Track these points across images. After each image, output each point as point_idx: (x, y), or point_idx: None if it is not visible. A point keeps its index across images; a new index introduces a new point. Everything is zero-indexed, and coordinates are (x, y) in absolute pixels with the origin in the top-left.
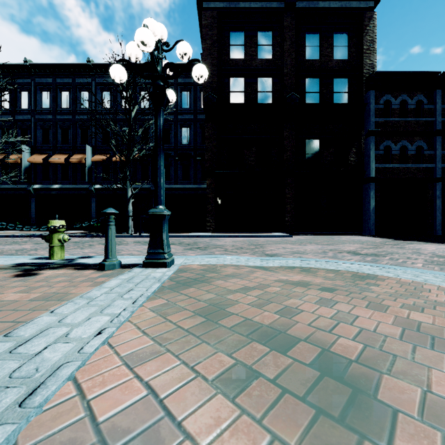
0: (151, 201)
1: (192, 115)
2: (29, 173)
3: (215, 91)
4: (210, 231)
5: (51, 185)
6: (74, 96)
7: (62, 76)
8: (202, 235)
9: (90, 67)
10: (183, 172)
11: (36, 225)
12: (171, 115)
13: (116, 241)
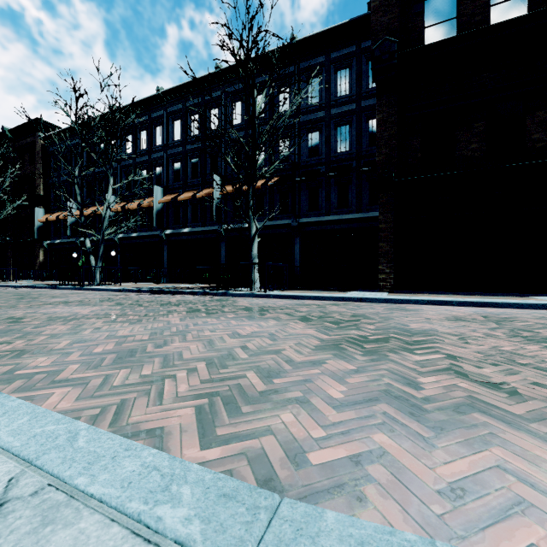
0: (292, 243)
1: (353, 104)
2: (161, 217)
3: (396, 34)
4: (385, 290)
5: (181, 230)
6: (203, 117)
7: (192, 97)
8: (370, 297)
9: (219, 74)
10: (339, 196)
11: (163, 277)
12: (320, 112)
13: (219, 305)
